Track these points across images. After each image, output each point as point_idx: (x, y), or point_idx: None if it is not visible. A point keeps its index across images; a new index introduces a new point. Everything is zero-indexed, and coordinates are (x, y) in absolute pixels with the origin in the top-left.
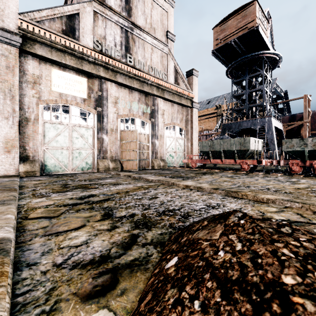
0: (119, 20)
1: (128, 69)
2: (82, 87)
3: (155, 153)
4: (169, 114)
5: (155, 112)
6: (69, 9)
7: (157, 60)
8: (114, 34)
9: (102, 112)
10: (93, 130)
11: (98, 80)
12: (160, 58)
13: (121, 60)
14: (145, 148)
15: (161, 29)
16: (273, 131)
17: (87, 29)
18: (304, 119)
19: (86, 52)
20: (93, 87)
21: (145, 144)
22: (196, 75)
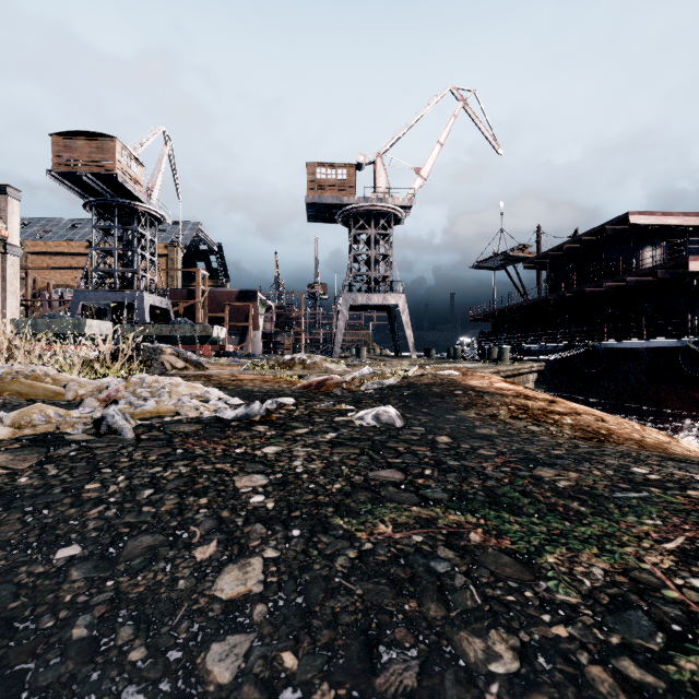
0: None
1: None
2: None
3: None
4: None
5: None
6: None
7: None
8: None
9: None
10: None
11: None
12: None
13: None
14: None
15: None
16: (146, 310)
17: None
18: (198, 298)
19: None
20: None
21: None
22: (15, 197)
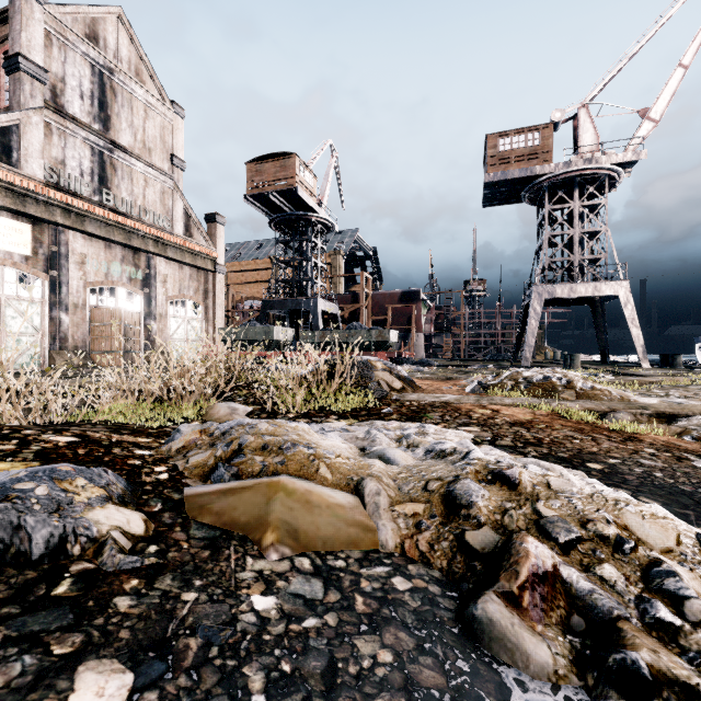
0: (89, 137)
1: (105, 214)
2: (24, 238)
3: (152, 342)
4: (175, 281)
5: (152, 278)
6: (3, 119)
7: (155, 199)
8: (81, 157)
9: (59, 277)
10: (42, 305)
11: (53, 228)
12: (160, 195)
13: (93, 197)
14: (134, 335)
15: (161, 150)
16: (319, 316)
17: (33, 151)
18: (362, 302)
19: (34, 188)
20: (43, 238)
21: (134, 328)
22: (222, 223)
